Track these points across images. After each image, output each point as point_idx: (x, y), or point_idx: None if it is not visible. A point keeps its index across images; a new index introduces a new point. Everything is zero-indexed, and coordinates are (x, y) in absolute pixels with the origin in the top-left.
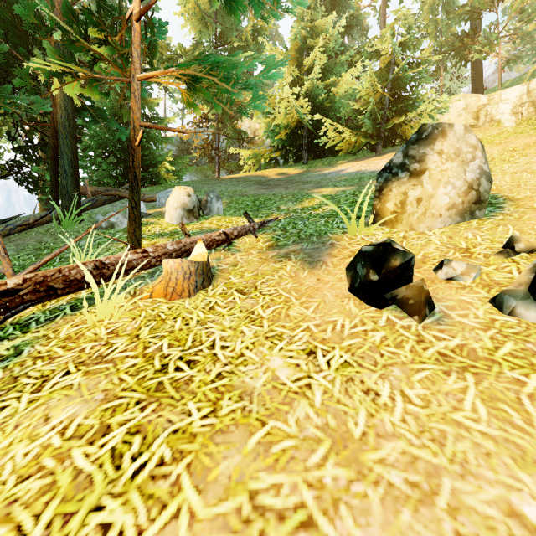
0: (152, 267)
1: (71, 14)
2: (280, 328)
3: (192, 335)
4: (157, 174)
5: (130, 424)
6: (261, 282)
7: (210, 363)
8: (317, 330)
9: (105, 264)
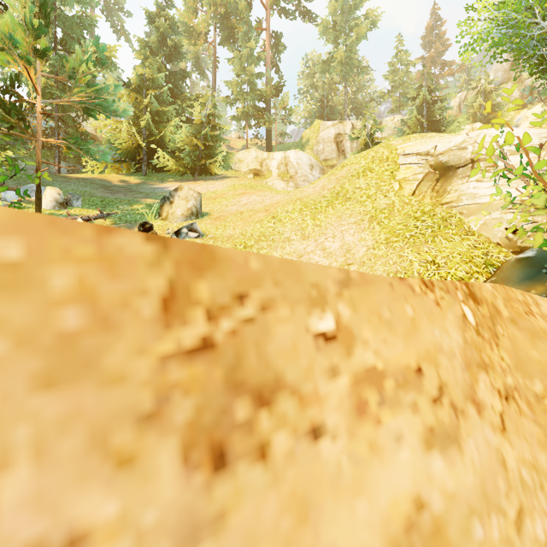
0: None
1: (0, 102)
2: None
3: None
4: None
5: None
6: None
7: None
8: None
9: None
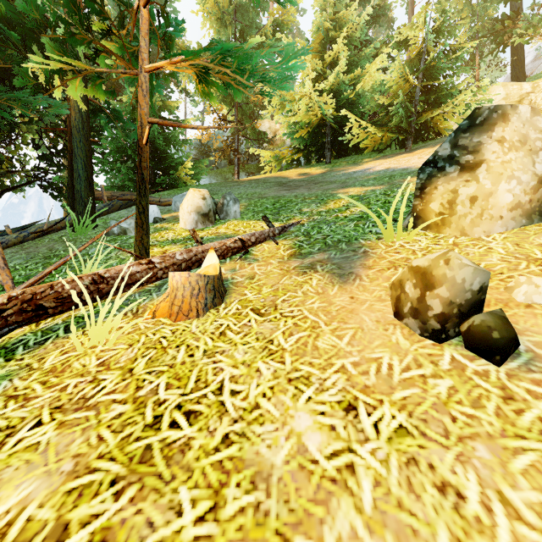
0: (158, 280)
1: (75, 3)
2: (307, 367)
3: (196, 371)
4: (176, 178)
5: (95, 524)
6: (282, 300)
7: (215, 418)
8: (356, 371)
9: (105, 277)
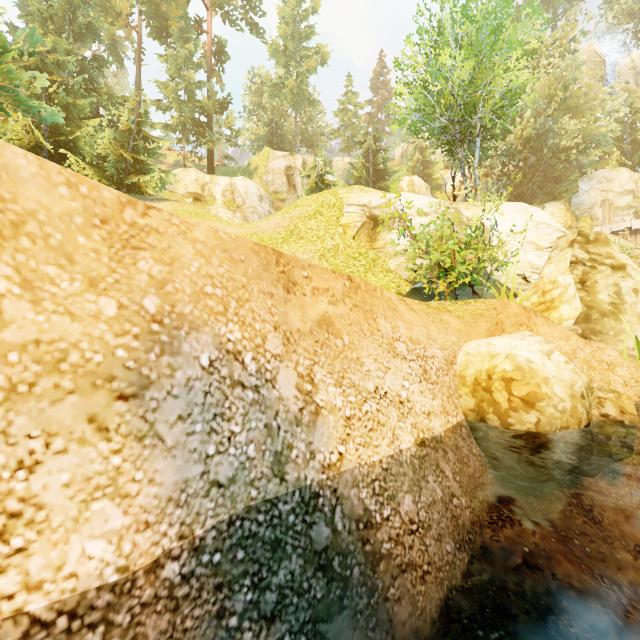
0: None
1: None
2: None
3: None
4: None
5: None
6: None
7: None
8: None
9: None
